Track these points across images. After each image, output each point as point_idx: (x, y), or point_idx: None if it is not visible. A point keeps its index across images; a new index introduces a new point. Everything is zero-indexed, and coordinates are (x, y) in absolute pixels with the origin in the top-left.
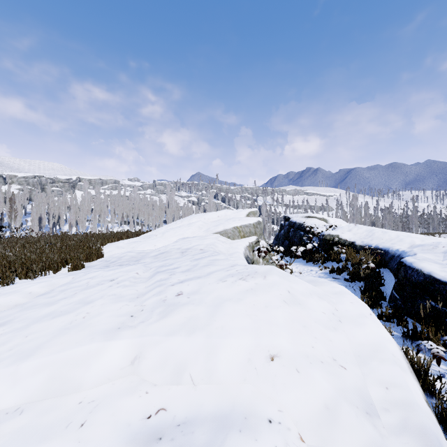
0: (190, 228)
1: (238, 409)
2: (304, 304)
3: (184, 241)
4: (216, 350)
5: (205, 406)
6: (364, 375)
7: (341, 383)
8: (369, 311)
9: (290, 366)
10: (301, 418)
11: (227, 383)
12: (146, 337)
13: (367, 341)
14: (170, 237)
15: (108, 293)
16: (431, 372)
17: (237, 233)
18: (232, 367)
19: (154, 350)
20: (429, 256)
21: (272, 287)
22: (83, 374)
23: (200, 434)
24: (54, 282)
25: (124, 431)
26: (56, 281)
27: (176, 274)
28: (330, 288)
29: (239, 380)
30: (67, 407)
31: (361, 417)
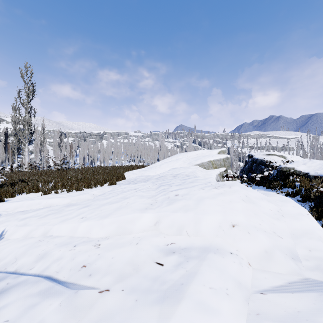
0: (177, 162)
1: (213, 246)
2: (256, 203)
3: (174, 170)
4: (200, 220)
5: (195, 243)
6: (295, 243)
7: (277, 242)
8: (307, 213)
9: (244, 230)
10: (250, 255)
11: (207, 236)
12: (161, 213)
13: (301, 227)
14: (165, 168)
15: (136, 194)
16: None
17: (210, 165)
18: (209, 229)
19: (166, 218)
20: None
21: (234, 192)
22: (132, 226)
23: (194, 252)
24: (103, 190)
25: (157, 247)
26: (105, 189)
27: (172, 186)
28: (278, 198)
29: (214, 235)
30: (128, 238)
31: (287, 258)
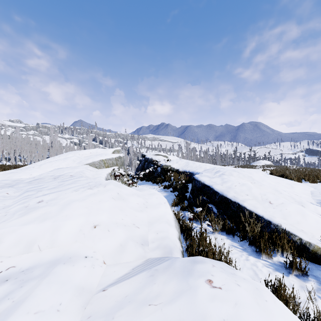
0: (65, 161)
1: (67, 255)
2: (126, 199)
3: (58, 170)
4: (59, 228)
5: (45, 258)
6: (149, 230)
7: (133, 233)
8: (165, 202)
9: (105, 229)
10: (106, 253)
11: (64, 245)
12: (5, 229)
13: (157, 215)
14: (46, 168)
15: None
16: (191, 229)
17: (102, 164)
18: (69, 235)
19: (11, 235)
20: (208, 174)
21: (107, 191)
22: None
23: (37, 271)
24: None
25: None
26: None
27: (42, 191)
28: (148, 191)
29: (73, 242)
30: None
31: (137, 246)
